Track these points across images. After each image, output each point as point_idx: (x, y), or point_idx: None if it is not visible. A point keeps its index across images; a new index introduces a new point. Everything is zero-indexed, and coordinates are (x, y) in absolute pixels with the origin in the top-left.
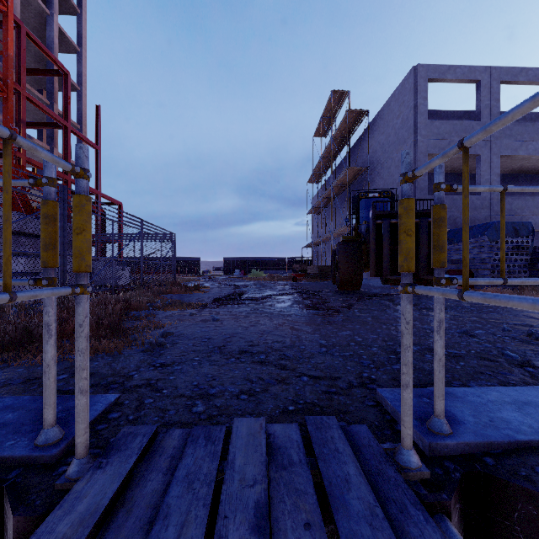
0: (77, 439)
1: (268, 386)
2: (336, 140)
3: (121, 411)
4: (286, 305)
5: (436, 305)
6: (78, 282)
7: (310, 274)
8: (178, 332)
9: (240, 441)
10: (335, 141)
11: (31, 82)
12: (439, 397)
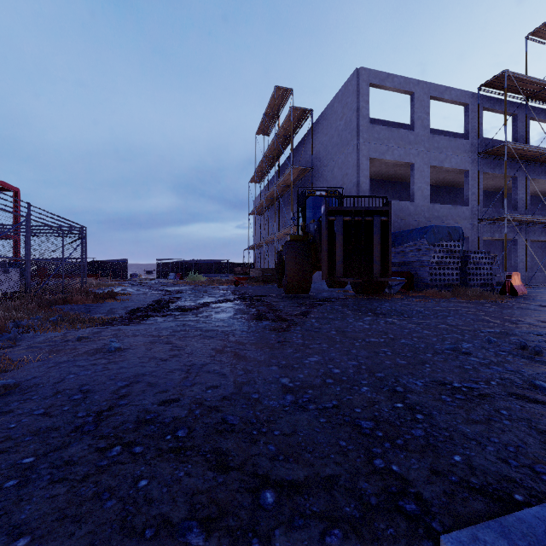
0: None
1: None
2: (280, 138)
3: None
4: (228, 316)
5: None
6: None
7: (253, 277)
8: (29, 380)
9: None
10: (279, 139)
11: None
12: None
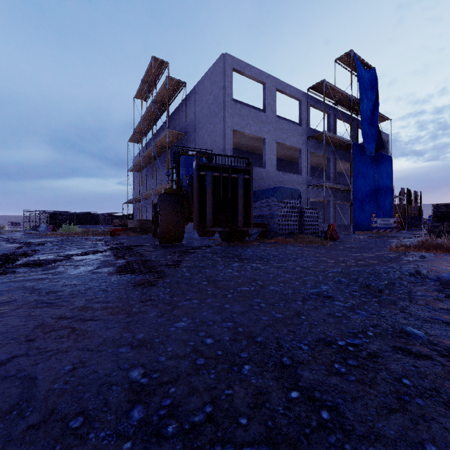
0: None
1: None
2: (157, 104)
3: None
4: (88, 270)
5: None
6: None
7: (130, 228)
8: None
9: None
10: (156, 104)
11: None
12: None
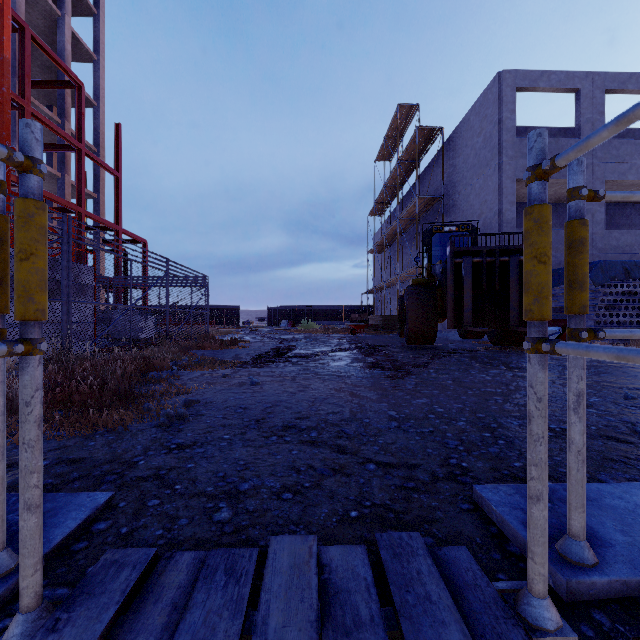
0: (21, 581)
1: (321, 478)
2: (403, 164)
3: (112, 519)
4: (344, 363)
5: (573, 370)
6: (23, 336)
7: (372, 325)
8: (205, 399)
9: (278, 580)
10: (402, 165)
11: (39, 96)
12: (577, 507)
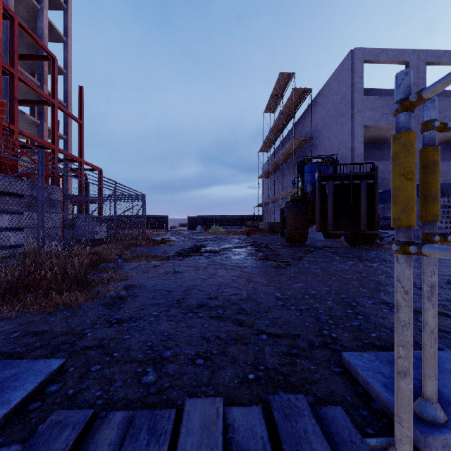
0: None
1: (225, 346)
2: (283, 115)
3: (62, 382)
4: (242, 257)
5: (427, 266)
6: None
7: (261, 229)
8: (140, 284)
9: (191, 439)
10: (283, 115)
11: (25, 66)
12: (430, 376)
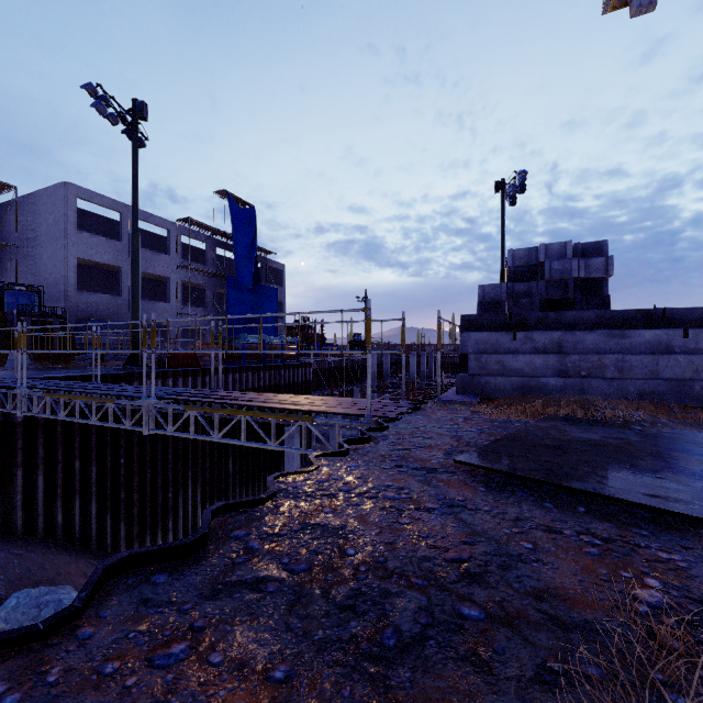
0: None
1: None
2: None
3: None
4: None
5: None
6: None
7: None
8: None
9: None
10: None
11: None
12: None
